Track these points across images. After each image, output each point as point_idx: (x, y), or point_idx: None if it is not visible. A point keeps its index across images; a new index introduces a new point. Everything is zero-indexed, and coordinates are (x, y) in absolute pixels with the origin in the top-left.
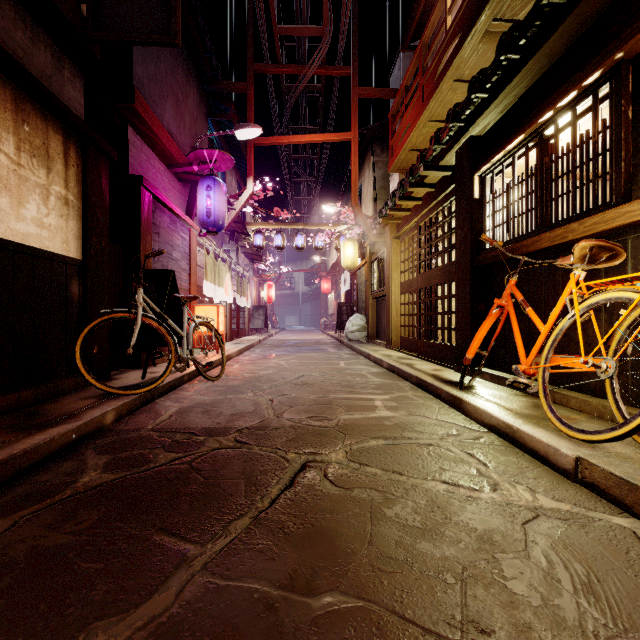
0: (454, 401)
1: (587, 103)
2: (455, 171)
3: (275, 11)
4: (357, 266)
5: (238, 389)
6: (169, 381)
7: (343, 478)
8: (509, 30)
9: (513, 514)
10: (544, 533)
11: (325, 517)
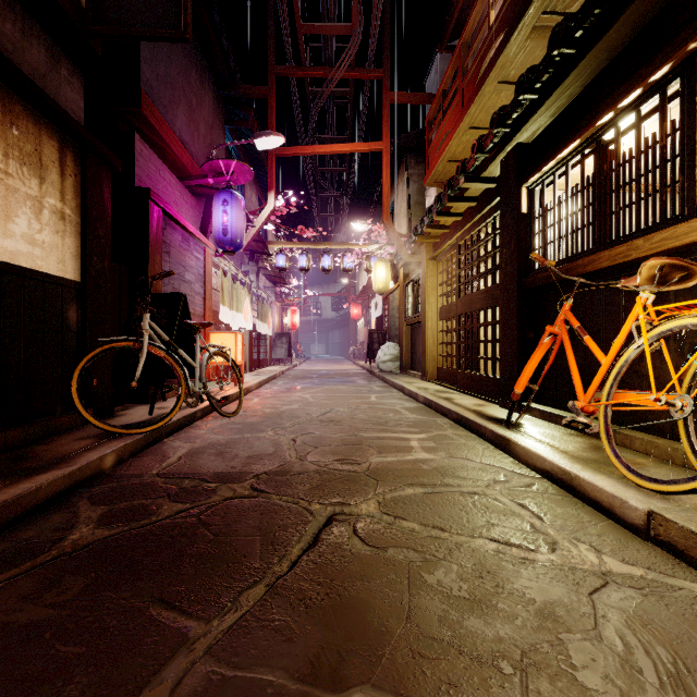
0: (500, 441)
1: (653, 102)
2: (500, 183)
3: (299, 7)
4: (389, 289)
5: (257, 427)
6: (179, 418)
7: (375, 535)
8: (563, 21)
9: (577, 581)
10: (616, 606)
11: (354, 585)
